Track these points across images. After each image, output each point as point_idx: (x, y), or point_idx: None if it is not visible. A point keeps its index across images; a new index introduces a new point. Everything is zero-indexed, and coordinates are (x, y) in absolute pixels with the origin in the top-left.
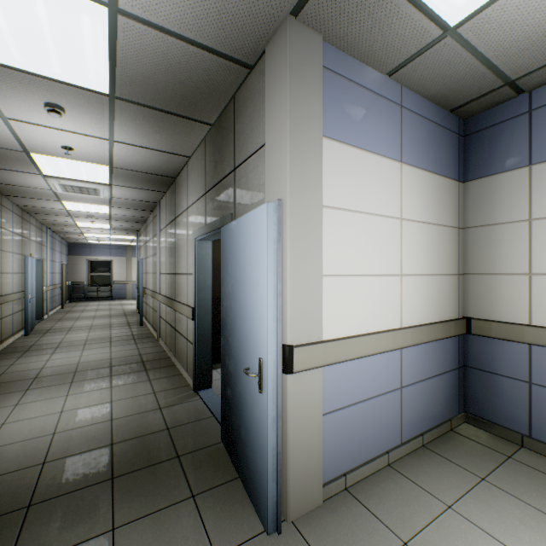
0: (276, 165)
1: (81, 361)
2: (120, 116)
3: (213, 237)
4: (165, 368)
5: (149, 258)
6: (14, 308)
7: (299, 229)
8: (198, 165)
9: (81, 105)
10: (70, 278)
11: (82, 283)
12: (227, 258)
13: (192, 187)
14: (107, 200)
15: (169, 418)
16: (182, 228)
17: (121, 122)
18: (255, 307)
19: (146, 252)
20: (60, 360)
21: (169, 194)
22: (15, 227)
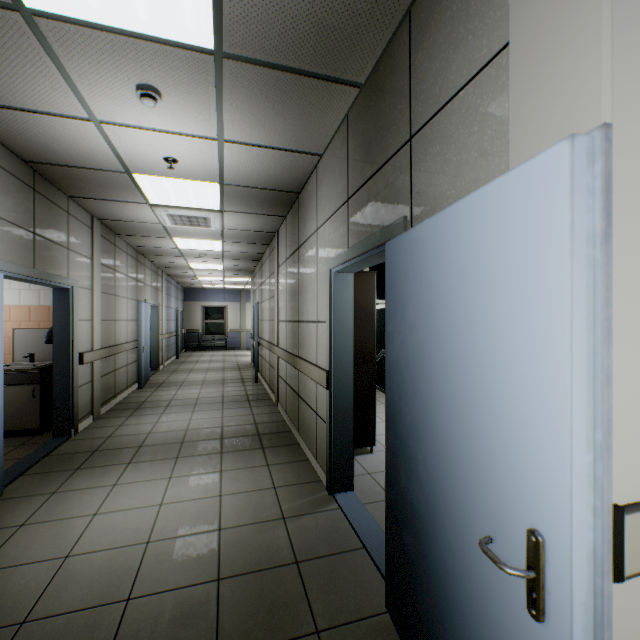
0: (553, 68)
1: (190, 427)
2: (230, 92)
3: (359, 266)
4: (286, 447)
5: (265, 302)
6: (129, 358)
7: (630, 210)
8: (334, 161)
9: (179, 80)
10: (185, 326)
11: (197, 331)
12: (402, 293)
13: (324, 197)
14: (218, 234)
15: (297, 540)
16: (308, 258)
17: (232, 104)
18: (506, 401)
19: (261, 295)
20: (168, 423)
21: (290, 218)
22: (129, 270)
